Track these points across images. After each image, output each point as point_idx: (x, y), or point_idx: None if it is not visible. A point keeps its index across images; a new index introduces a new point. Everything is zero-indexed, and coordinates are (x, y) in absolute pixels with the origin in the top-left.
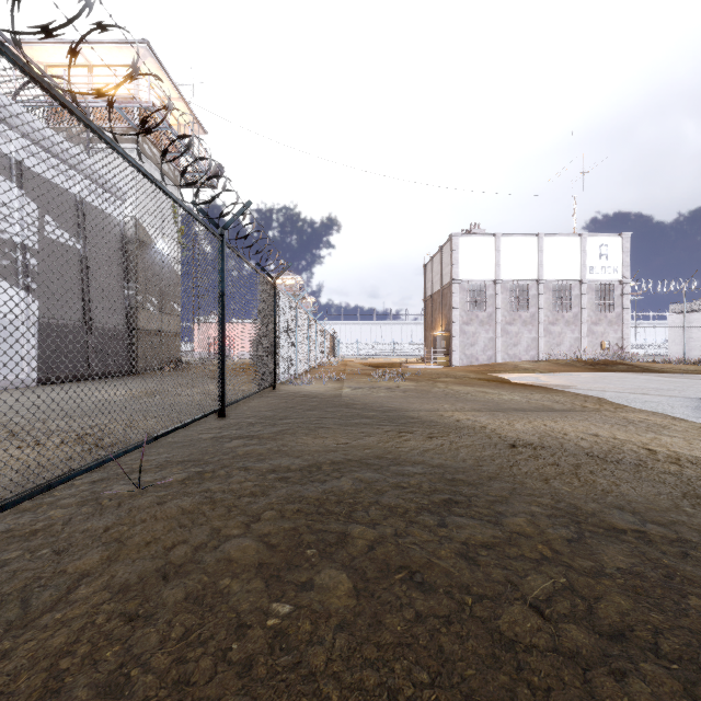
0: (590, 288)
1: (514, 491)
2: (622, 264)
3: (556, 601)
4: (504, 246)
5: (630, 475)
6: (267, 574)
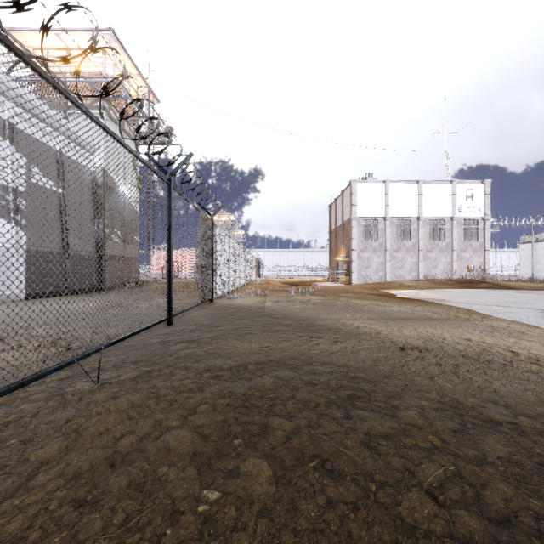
0: (459, 223)
1: (406, 387)
2: (484, 204)
3: (448, 488)
4: (392, 191)
5: (500, 374)
6: (200, 462)
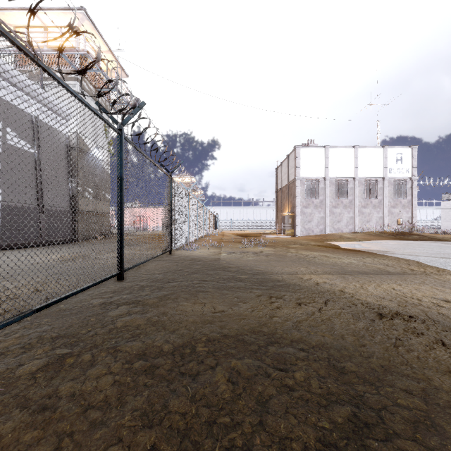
0: (390, 183)
1: (427, 396)
2: (412, 166)
3: None
4: (331, 155)
5: None
6: None
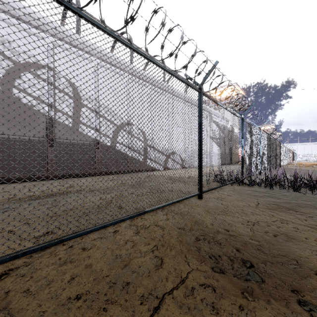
0: None
1: None
2: None
3: None
4: None
5: None
6: None
